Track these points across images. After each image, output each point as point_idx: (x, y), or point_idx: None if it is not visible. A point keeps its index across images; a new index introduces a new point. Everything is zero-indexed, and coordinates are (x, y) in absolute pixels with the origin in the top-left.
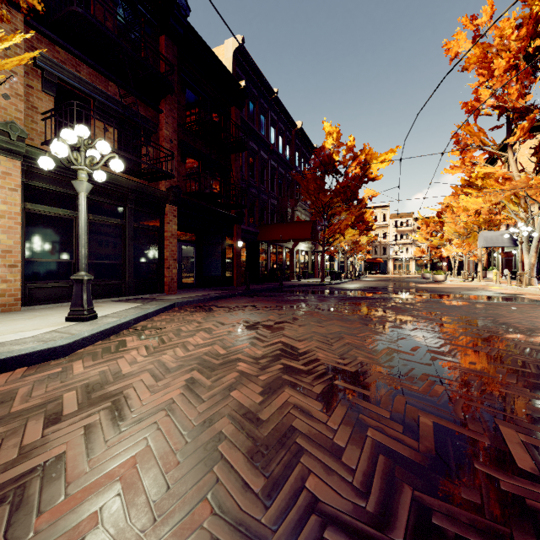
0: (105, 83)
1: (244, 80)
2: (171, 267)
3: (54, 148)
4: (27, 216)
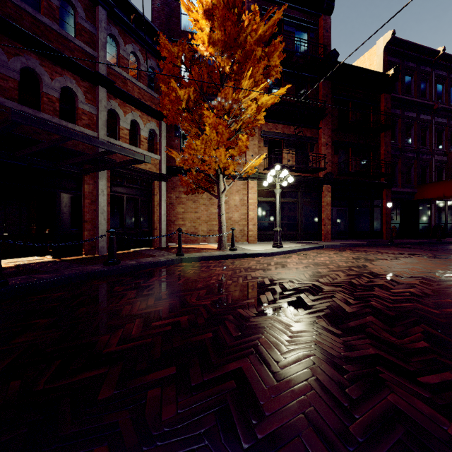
0: (289, 128)
1: (392, 69)
2: (326, 225)
3: (268, 180)
4: (258, 203)
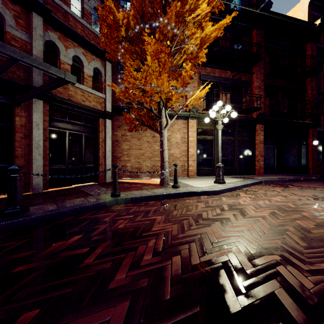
0: (225, 73)
1: (319, 19)
2: (259, 160)
3: (211, 115)
4: (197, 141)
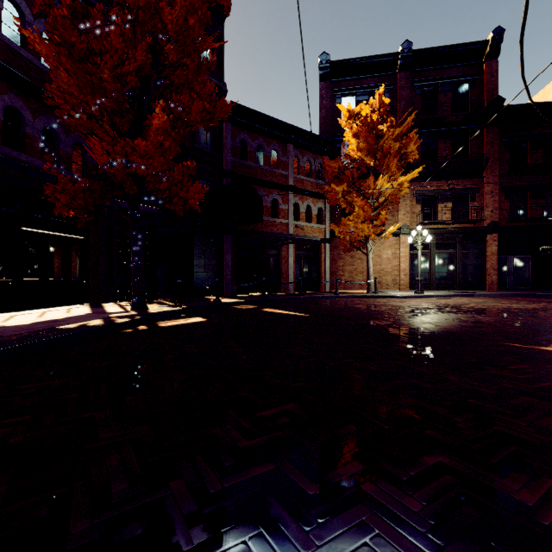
0: (445, 183)
1: None
2: (491, 275)
3: (408, 239)
4: (411, 255)
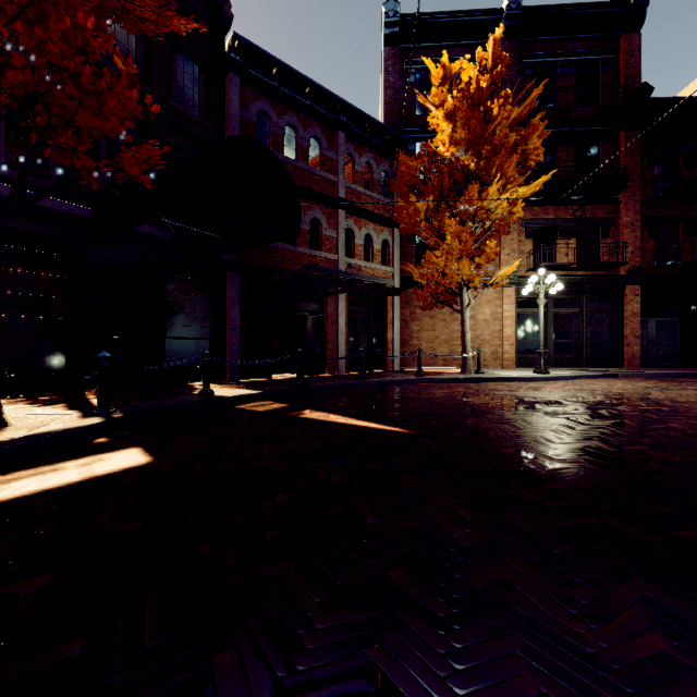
0: (566, 210)
1: None
2: (632, 345)
3: (526, 289)
4: (518, 316)
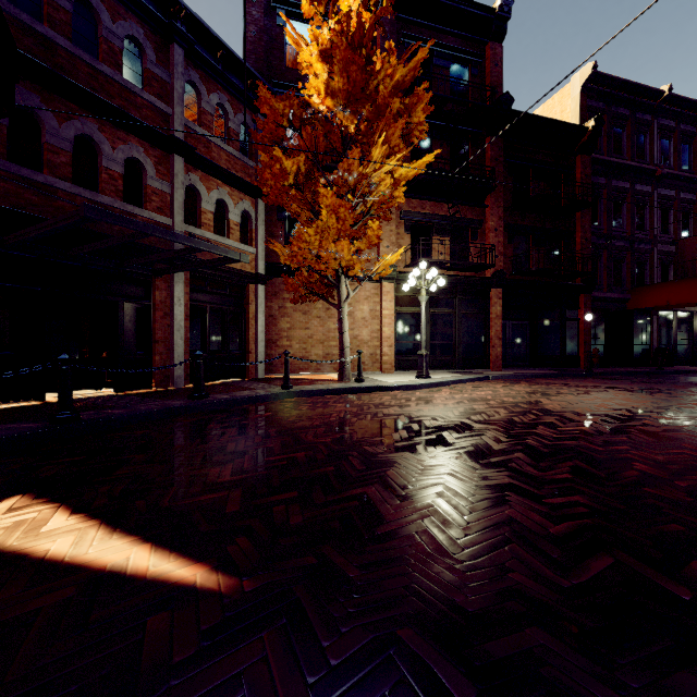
0: (441, 207)
1: (592, 119)
2: (496, 346)
3: (409, 283)
4: (397, 315)
